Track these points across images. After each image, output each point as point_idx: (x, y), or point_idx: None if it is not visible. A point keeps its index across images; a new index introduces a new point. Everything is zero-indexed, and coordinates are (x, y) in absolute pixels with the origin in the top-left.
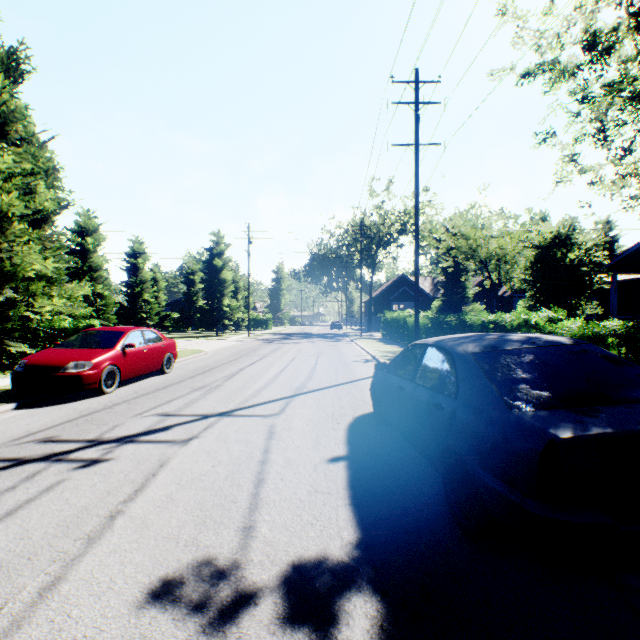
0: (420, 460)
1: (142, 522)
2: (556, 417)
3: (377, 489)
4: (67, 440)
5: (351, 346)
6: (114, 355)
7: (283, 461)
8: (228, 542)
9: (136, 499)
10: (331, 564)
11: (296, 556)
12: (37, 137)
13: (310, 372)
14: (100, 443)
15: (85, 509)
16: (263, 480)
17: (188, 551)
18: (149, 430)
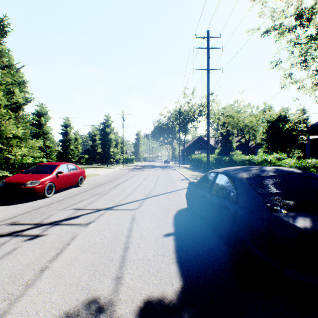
0: (214, 235)
1: (58, 274)
2: (300, 217)
3: (191, 253)
4: (23, 223)
5: (174, 172)
6: (52, 177)
7: (139, 236)
8: (107, 287)
9: (57, 259)
10: (166, 302)
11: (146, 296)
12: (15, 66)
13: (154, 186)
14: (41, 225)
15: (27, 265)
16: (128, 247)
17: (83, 293)
18: (68, 218)
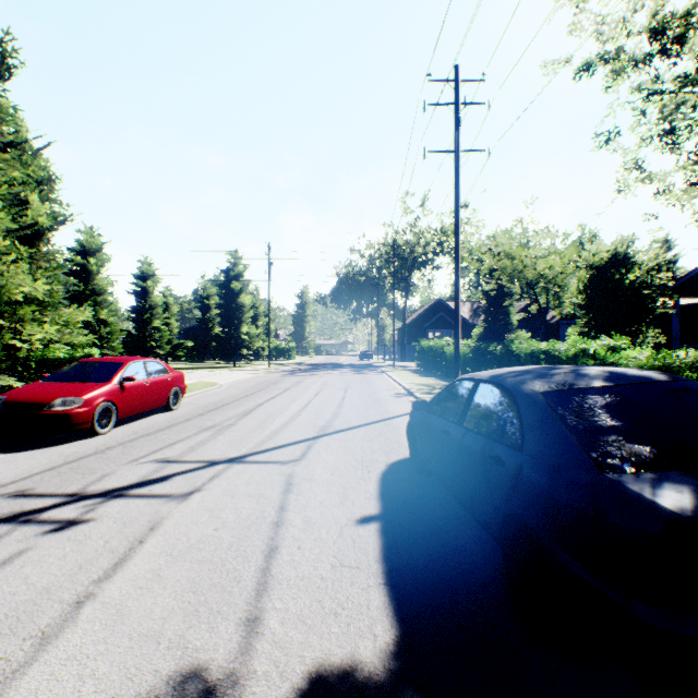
0: (469, 521)
1: (116, 611)
2: (669, 483)
3: (418, 562)
4: (43, 494)
5: (383, 378)
6: (110, 390)
7: (302, 522)
8: (225, 642)
9: (113, 577)
10: (361, 678)
11: (314, 665)
12: (30, 144)
13: (337, 408)
14: (82, 498)
15: (46, 592)
16: (276, 549)
17: (171, 657)
18: (143, 481)
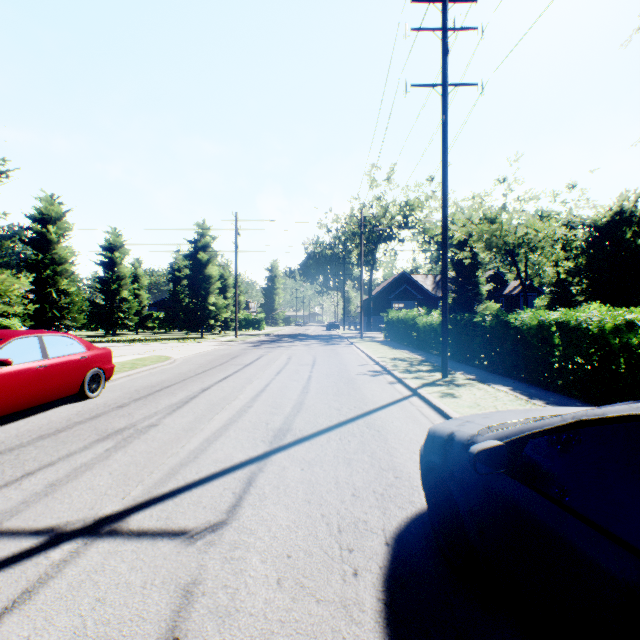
0: None
1: None
2: None
3: None
4: None
5: (352, 351)
6: None
7: None
8: None
9: None
10: None
11: None
12: None
13: (300, 395)
14: None
15: None
16: None
17: None
18: None
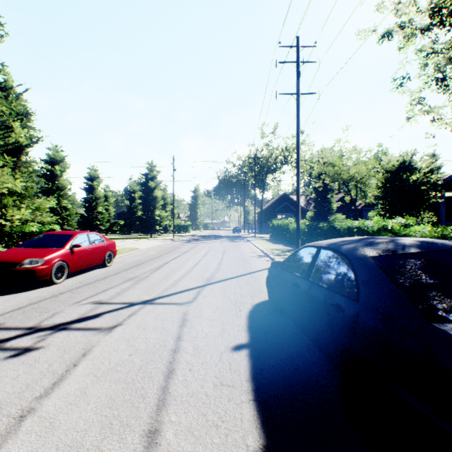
0: (313, 348)
1: (49, 424)
2: None
3: (278, 381)
4: (10, 327)
5: (248, 245)
6: (63, 253)
7: (192, 349)
8: None
9: (51, 394)
10: None
11: None
12: (14, 89)
13: (218, 265)
14: (37, 331)
15: None
16: (173, 371)
17: None
18: (82, 317)
